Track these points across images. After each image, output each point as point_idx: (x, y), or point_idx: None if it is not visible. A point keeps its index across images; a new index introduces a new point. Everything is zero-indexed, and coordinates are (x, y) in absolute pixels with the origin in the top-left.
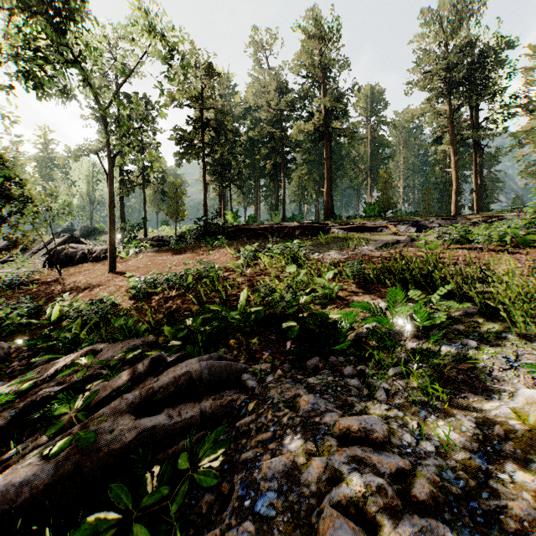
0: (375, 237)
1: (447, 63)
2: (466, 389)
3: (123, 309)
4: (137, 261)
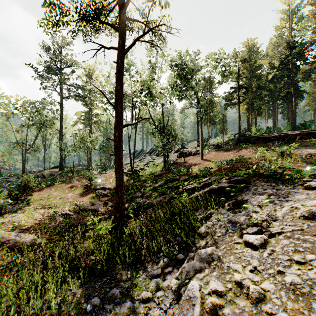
0: None
1: None
2: None
3: (212, 170)
4: (210, 155)
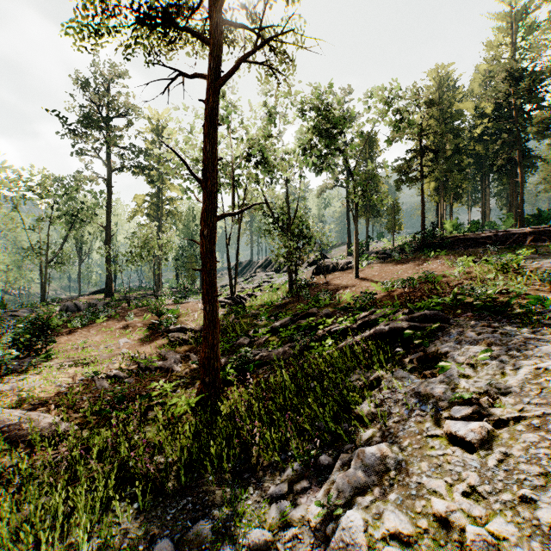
0: None
1: None
2: None
3: (376, 298)
4: (371, 271)
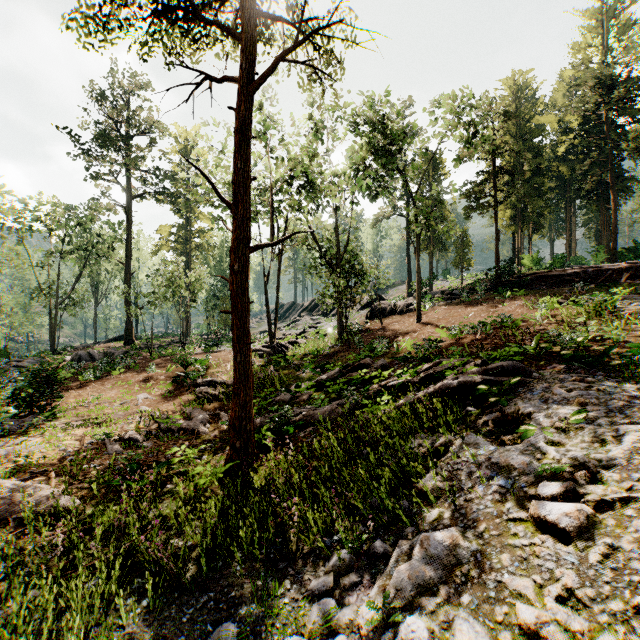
0: None
1: None
2: None
3: (442, 346)
4: (435, 314)
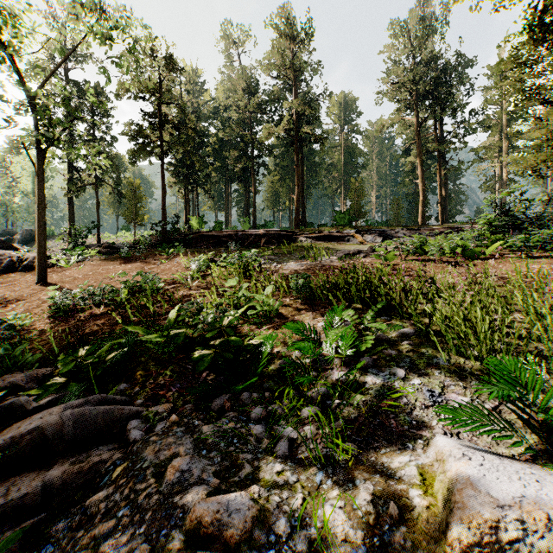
0: (340, 246)
1: (414, 75)
2: (381, 435)
3: (34, 330)
4: (77, 271)
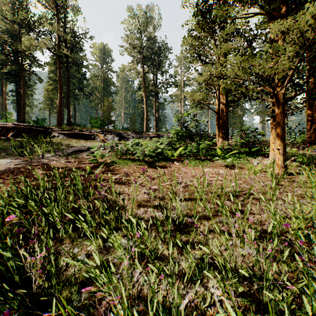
0: (80, 143)
1: (141, 42)
2: None
3: None
4: None
